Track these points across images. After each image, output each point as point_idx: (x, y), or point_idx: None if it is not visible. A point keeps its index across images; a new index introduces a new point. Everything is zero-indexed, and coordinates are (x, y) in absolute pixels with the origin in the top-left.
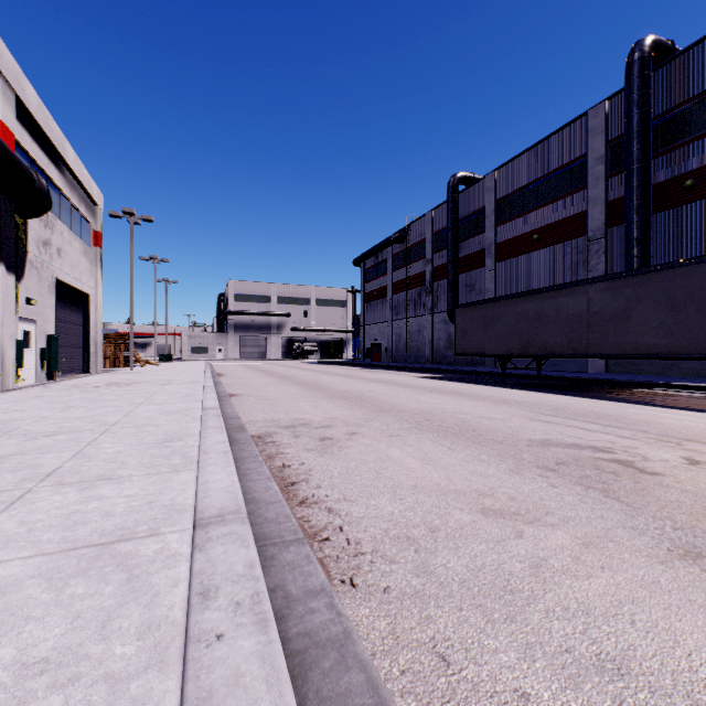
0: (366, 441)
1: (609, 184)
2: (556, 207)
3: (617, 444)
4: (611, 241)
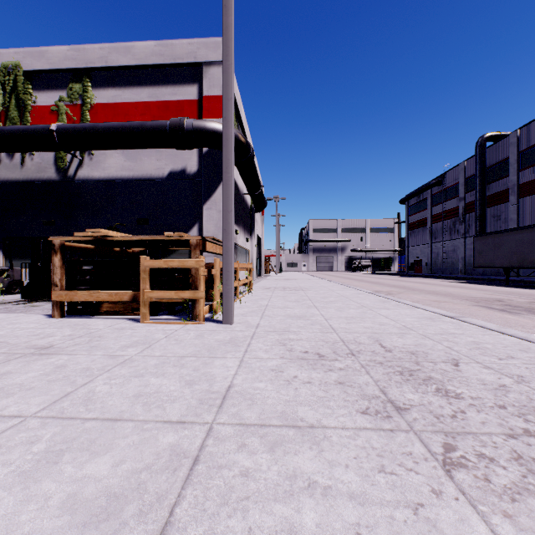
0: (404, 294)
1: None
2: None
3: (510, 299)
4: None
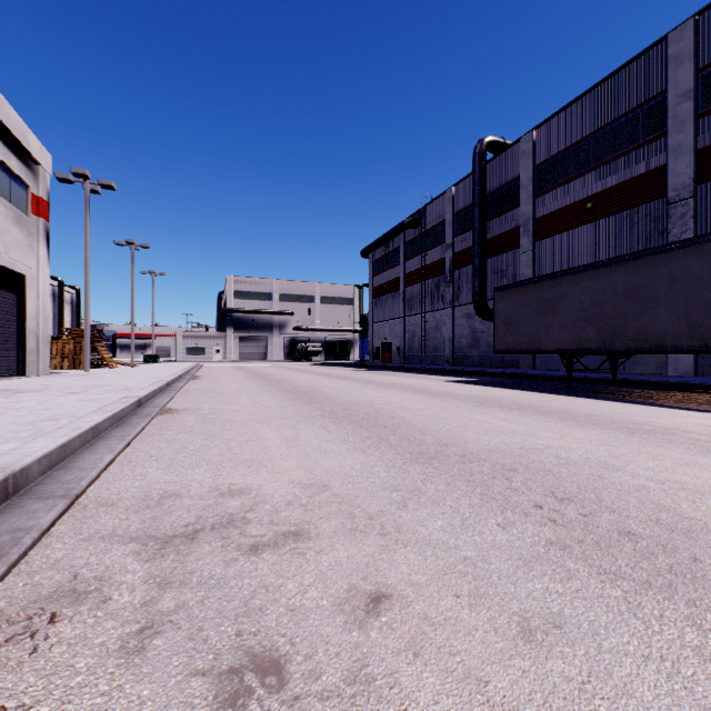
0: None
1: (700, 126)
2: (619, 166)
3: None
4: (704, 200)
